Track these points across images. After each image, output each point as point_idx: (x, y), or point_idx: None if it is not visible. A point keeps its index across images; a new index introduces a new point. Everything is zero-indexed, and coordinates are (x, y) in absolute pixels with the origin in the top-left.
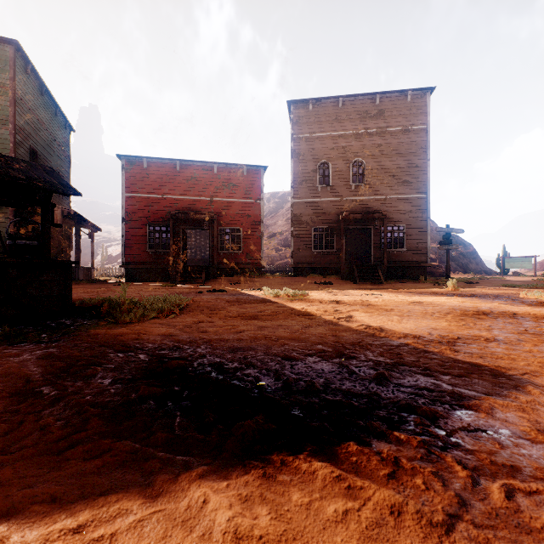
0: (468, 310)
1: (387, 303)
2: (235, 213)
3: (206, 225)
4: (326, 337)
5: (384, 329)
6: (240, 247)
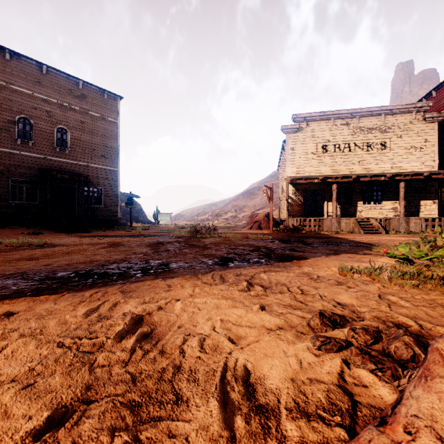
0: (156, 242)
1: (117, 242)
2: None
3: None
4: (107, 258)
5: (129, 253)
6: None
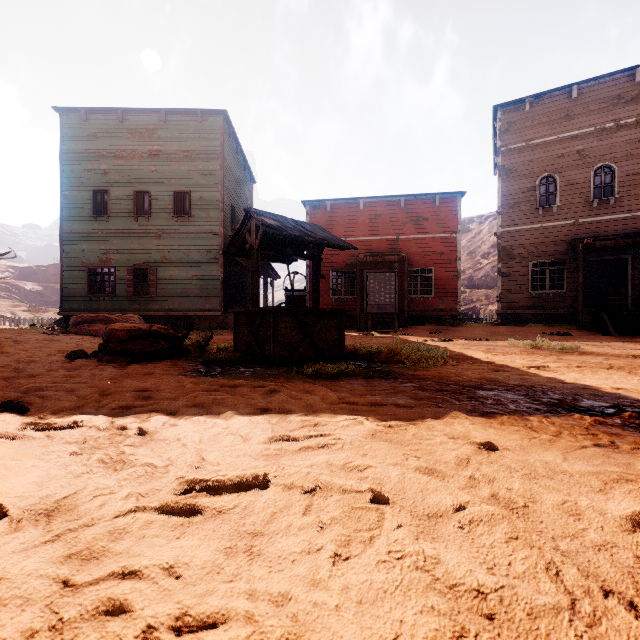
0: None
1: None
2: (424, 251)
3: (391, 267)
4: None
5: None
6: (430, 291)
